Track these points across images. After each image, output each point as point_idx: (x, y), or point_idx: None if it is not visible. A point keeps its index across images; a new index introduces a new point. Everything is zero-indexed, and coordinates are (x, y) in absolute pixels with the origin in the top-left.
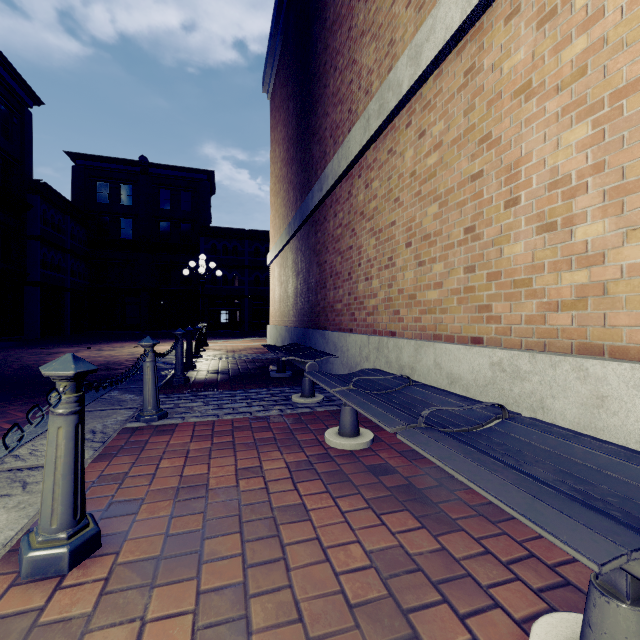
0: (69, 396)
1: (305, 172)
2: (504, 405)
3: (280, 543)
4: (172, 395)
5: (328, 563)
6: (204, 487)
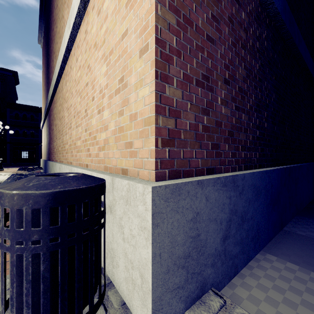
0: None
1: (47, 92)
2: None
3: None
4: None
5: None
6: None
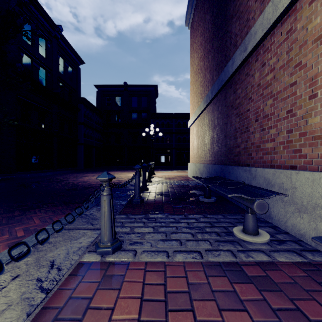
0: None
1: (222, 52)
2: None
3: None
4: (130, 215)
5: None
6: None
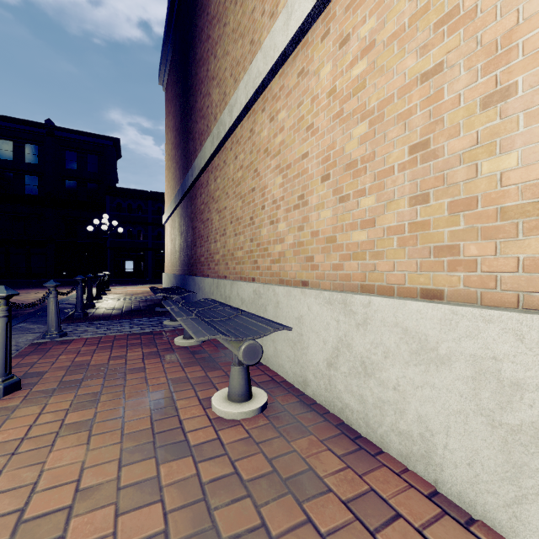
0: (3, 307)
1: (185, 158)
2: (257, 312)
3: (125, 381)
4: (72, 324)
5: (147, 385)
6: (87, 365)
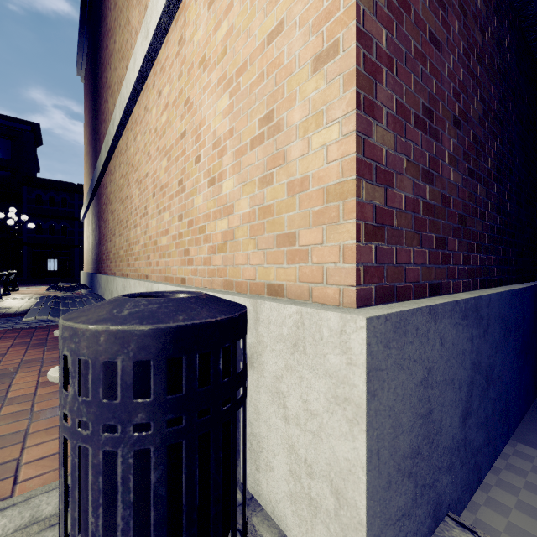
0: None
1: (95, 157)
2: None
3: None
4: None
5: (0, 366)
6: None
